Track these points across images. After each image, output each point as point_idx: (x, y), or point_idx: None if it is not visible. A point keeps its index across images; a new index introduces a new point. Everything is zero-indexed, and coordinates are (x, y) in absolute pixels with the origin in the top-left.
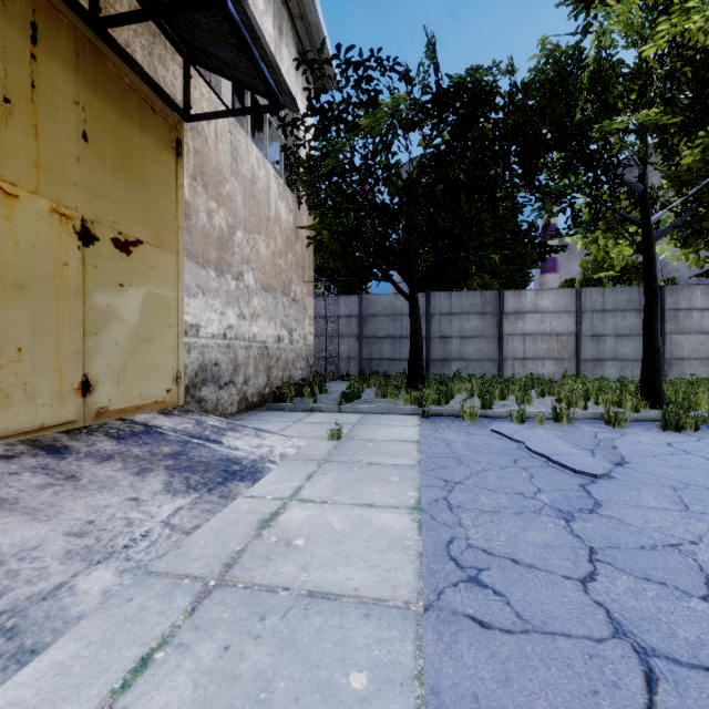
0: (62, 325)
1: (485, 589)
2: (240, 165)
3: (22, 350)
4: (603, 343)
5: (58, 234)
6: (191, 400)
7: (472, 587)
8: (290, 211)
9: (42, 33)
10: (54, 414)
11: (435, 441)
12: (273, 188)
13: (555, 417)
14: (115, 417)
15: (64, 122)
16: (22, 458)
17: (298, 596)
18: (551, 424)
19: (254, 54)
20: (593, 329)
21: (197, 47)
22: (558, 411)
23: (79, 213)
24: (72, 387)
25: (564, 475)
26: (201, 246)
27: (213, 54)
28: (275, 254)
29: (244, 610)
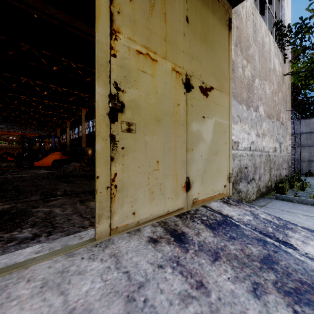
0: (176, 144)
1: None
2: (257, 35)
3: (158, 162)
4: None
5: (174, 85)
6: (234, 191)
7: None
8: (280, 64)
9: None
10: (173, 204)
11: None
12: (271, 50)
13: None
14: (200, 204)
15: (177, 11)
16: (162, 243)
17: None
18: None
19: None
20: None
21: None
22: None
23: (184, 70)
24: (181, 185)
25: None
26: (239, 90)
27: None
28: (272, 93)
29: None
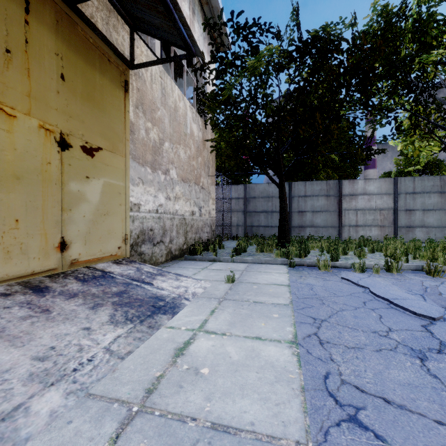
0: (47, 204)
1: (366, 432)
2: (167, 99)
3: (19, 221)
4: (413, 215)
5: (44, 142)
6: (134, 253)
7: (354, 428)
8: (200, 129)
9: (33, 6)
10: (41, 264)
11: (301, 285)
12: (188, 115)
13: (387, 268)
14: (83, 265)
15: (48, 67)
16: (16, 295)
17: (203, 428)
18: (384, 273)
19: (174, 16)
20: (406, 206)
21: (138, 18)
22: (389, 264)
23: (58, 128)
24: (54, 245)
25: (406, 317)
26: (141, 152)
27: (148, 22)
28: (190, 157)
29: (158, 441)
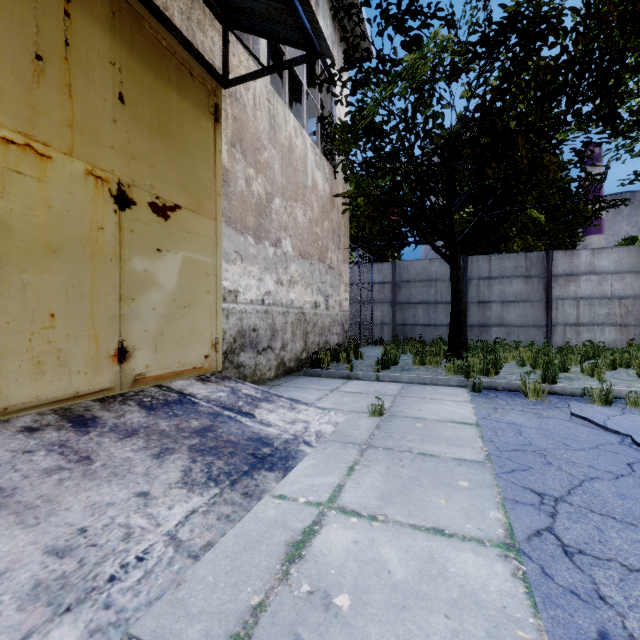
0: (98, 290)
1: None
2: (278, 133)
3: (55, 316)
4: None
5: (93, 197)
6: (229, 366)
7: None
8: (326, 179)
9: None
10: (89, 382)
11: (500, 425)
12: (309, 157)
13: None
14: (153, 383)
15: (100, 83)
16: (46, 431)
17: None
18: None
19: None
20: None
21: (233, 6)
22: None
23: (115, 176)
24: (108, 353)
25: None
26: (239, 212)
27: (248, 10)
28: (311, 221)
29: None
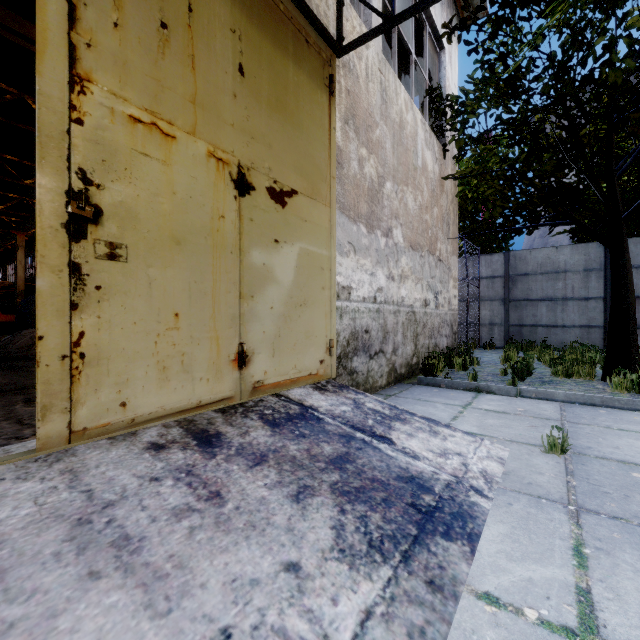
0: (219, 286)
1: None
2: (389, 108)
3: (179, 316)
4: None
5: (214, 182)
6: (342, 372)
7: None
8: (435, 160)
9: None
10: (211, 390)
11: None
12: (419, 135)
13: None
14: (270, 391)
15: (221, 53)
16: (171, 449)
17: None
18: None
19: None
20: None
21: None
22: None
23: (235, 158)
24: (228, 358)
25: None
26: (352, 198)
27: None
28: (421, 208)
29: None
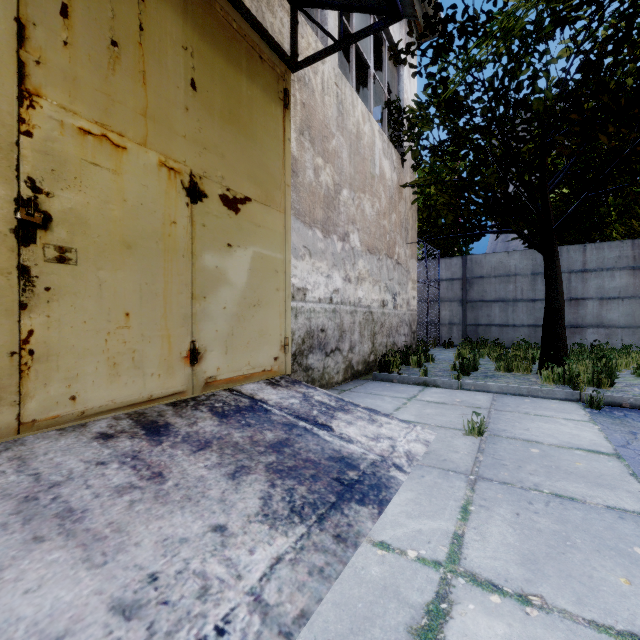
0: (170, 288)
1: None
2: (346, 120)
3: (130, 315)
4: None
5: (166, 189)
6: (298, 368)
7: None
8: (394, 168)
9: None
10: (162, 385)
11: None
12: (377, 145)
13: None
14: (223, 387)
15: (172, 69)
16: (120, 438)
17: None
18: None
19: None
20: None
21: None
22: None
23: (187, 167)
24: (180, 355)
25: None
26: (307, 205)
27: None
28: (379, 214)
29: None
